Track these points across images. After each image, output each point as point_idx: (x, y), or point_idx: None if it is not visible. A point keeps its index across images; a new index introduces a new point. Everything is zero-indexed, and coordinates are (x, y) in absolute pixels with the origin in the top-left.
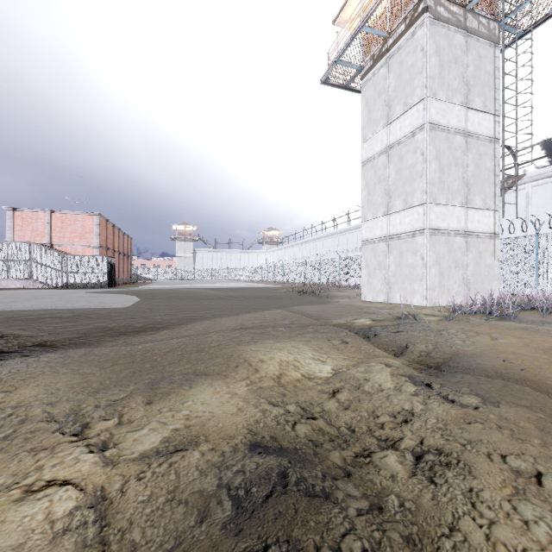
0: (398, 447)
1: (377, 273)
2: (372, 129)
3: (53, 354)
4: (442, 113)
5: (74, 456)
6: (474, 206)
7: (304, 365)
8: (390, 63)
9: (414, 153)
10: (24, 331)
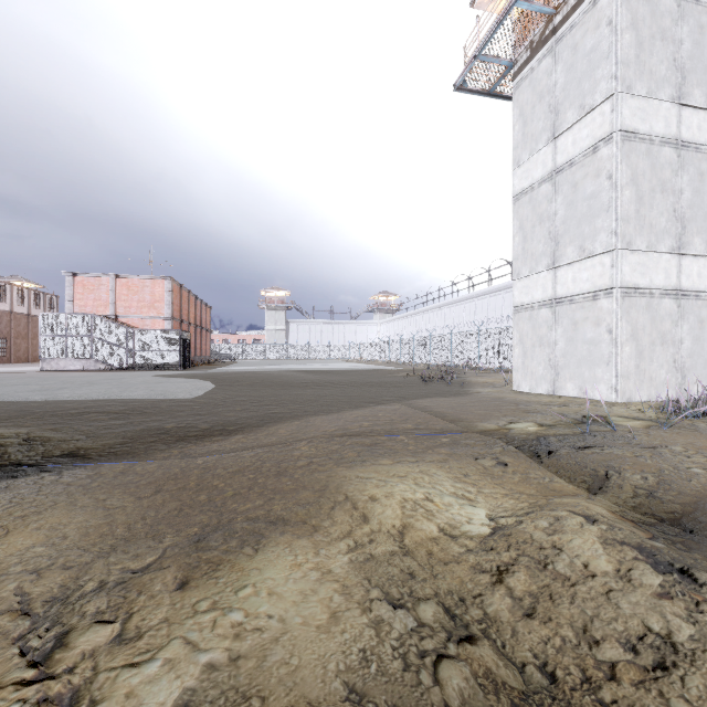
0: None
1: (537, 353)
2: (529, 148)
3: (82, 470)
4: (641, 115)
5: None
6: (692, 252)
7: (442, 508)
8: (557, 50)
9: (596, 177)
10: (57, 433)
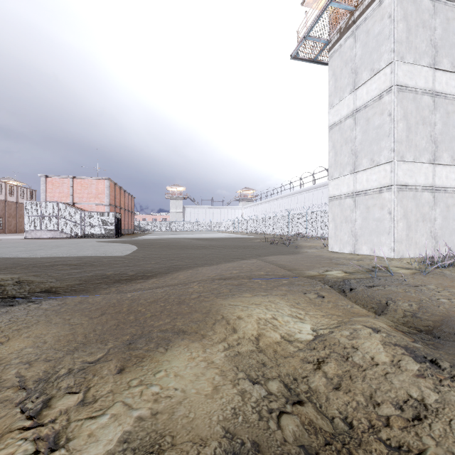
0: None
1: (343, 227)
2: (338, 96)
3: (54, 300)
4: (410, 75)
5: None
6: (442, 162)
7: (283, 323)
8: (356, 33)
9: (381, 115)
10: (37, 277)
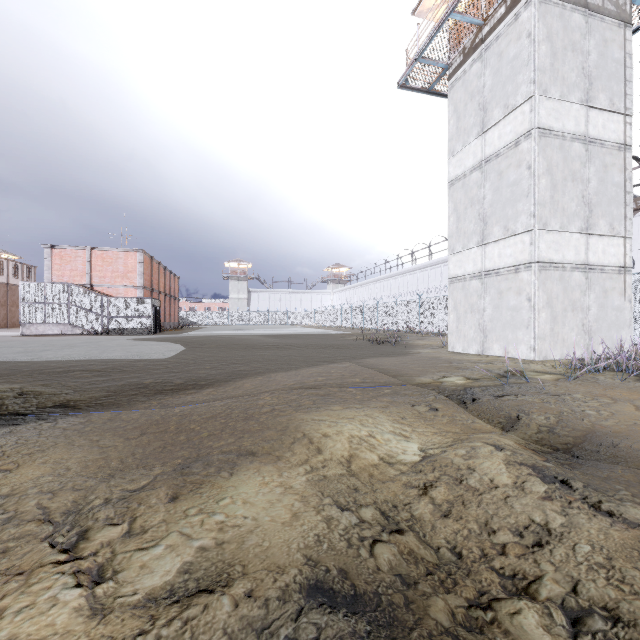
0: (535, 594)
1: (468, 318)
2: (462, 140)
3: (74, 417)
4: (555, 115)
5: (52, 594)
6: (598, 232)
7: (382, 442)
8: (485, 56)
9: (518, 167)
10: (47, 388)
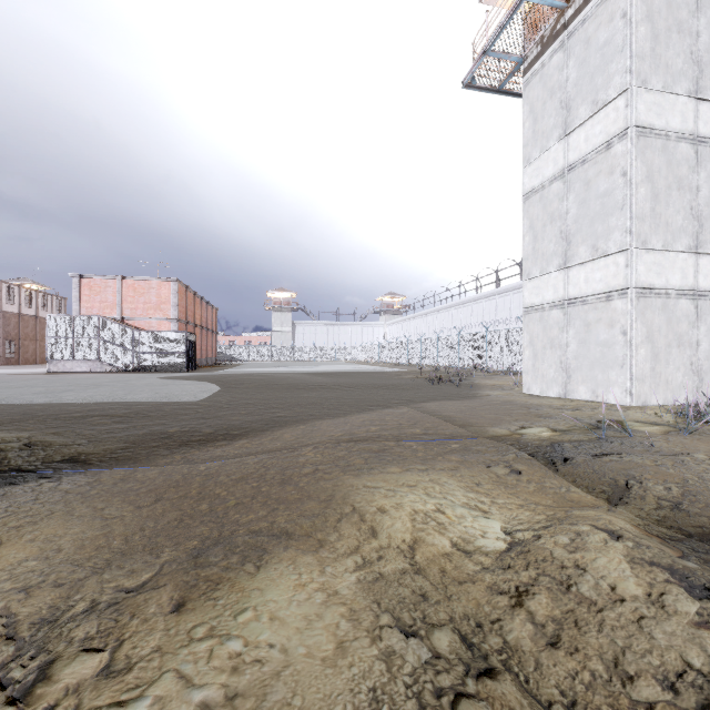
0: None
1: (548, 355)
2: (539, 146)
3: (82, 476)
4: (657, 110)
5: None
6: (709, 251)
7: (454, 520)
8: (569, 45)
9: (609, 175)
10: (59, 437)
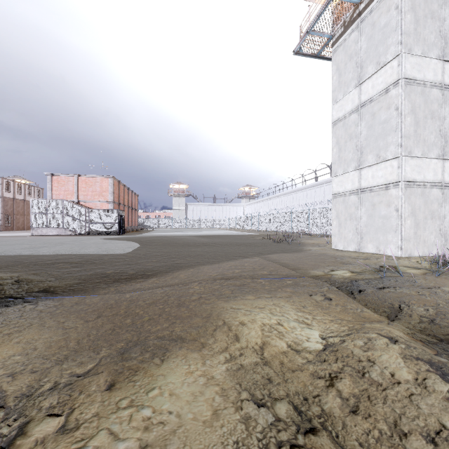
0: None
1: (348, 224)
2: (342, 91)
3: (51, 301)
4: (418, 67)
5: None
6: None
7: (289, 330)
8: (361, 26)
9: (387, 109)
10: (37, 276)
